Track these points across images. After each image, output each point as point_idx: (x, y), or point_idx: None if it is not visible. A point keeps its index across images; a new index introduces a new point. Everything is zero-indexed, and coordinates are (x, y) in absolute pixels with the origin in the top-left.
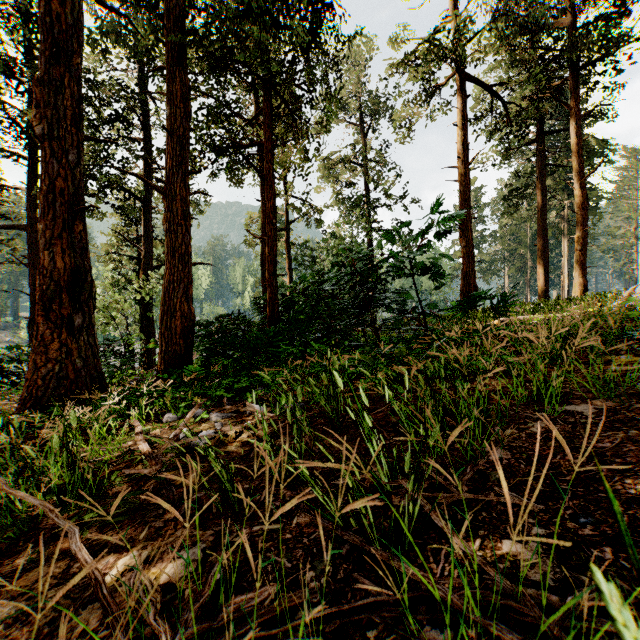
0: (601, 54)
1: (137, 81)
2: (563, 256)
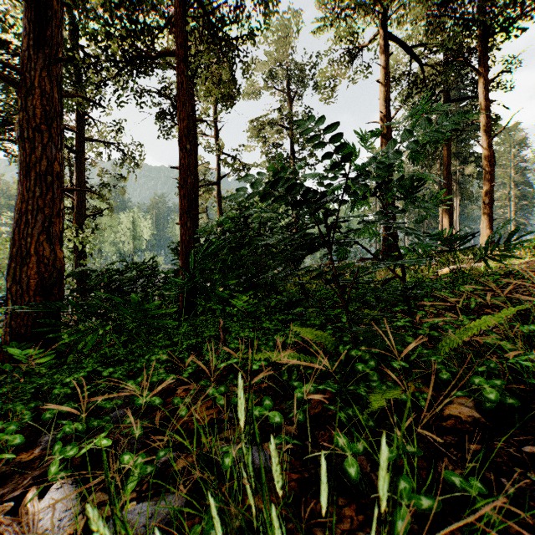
0: (508, 22)
1: (70, 35)
2: (455, 213)
